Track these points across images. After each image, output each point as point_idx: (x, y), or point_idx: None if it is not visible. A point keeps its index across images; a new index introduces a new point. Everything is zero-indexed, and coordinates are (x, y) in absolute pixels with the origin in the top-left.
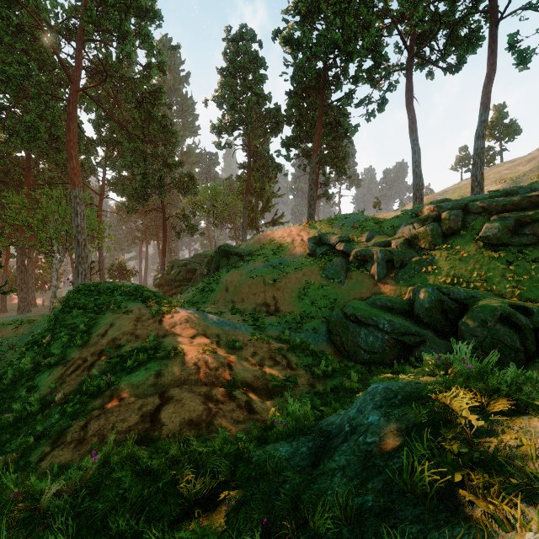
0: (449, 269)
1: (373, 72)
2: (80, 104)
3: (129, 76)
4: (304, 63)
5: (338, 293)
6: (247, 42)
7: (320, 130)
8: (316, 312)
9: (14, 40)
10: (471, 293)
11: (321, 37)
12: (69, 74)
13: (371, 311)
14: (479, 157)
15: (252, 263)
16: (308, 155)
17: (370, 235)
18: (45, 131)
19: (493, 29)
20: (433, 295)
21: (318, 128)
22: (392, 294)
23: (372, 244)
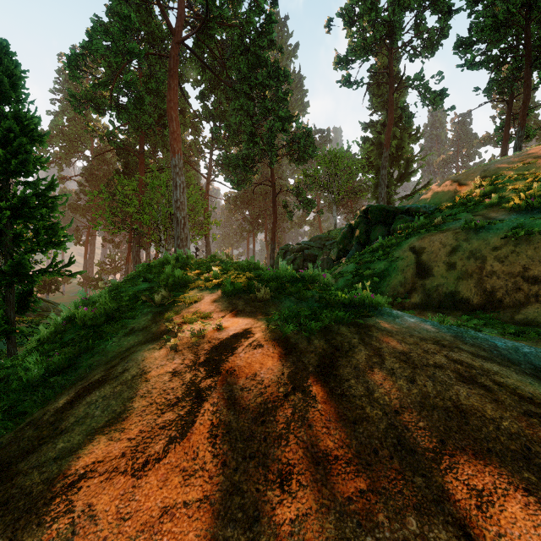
0: None
1: None
2: (187, 78)
3: (234, 22)
4: None
5: None
6: None
7: None
8: None
9: (120, 2)
10: None
11: None
12: (170, 24)
13: None
14: None
15: (468, 215)
16: (498, 64)
17: None
18: (155, 112)
19: None
20: None
21: None
22: None
23: None
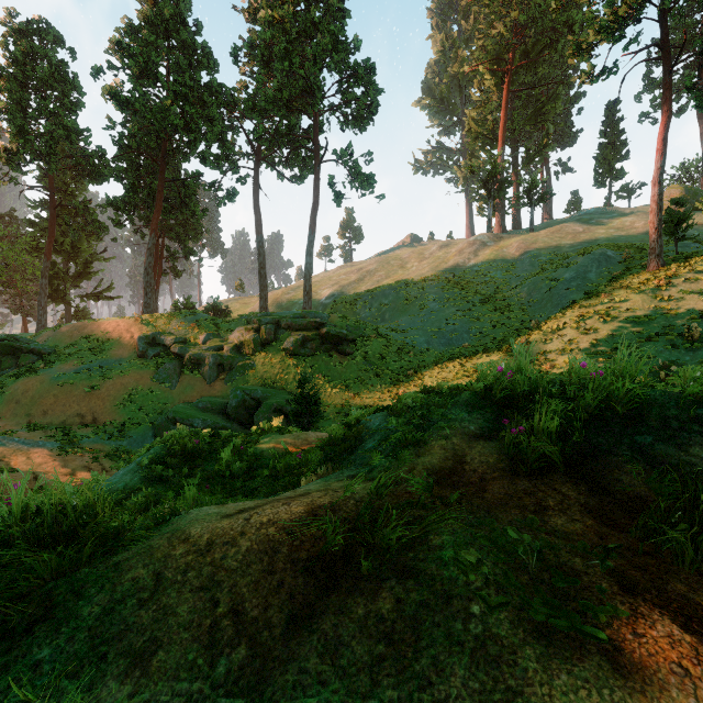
0: (263, 372)
1: (222, 159)
2: None
3: None
4: (137, 132)
5: (169, 397)
6: (48, 48)
7: (160, 207)
8: (143, 419)
9: None
10: (266, 393)
11: (159, 109)
12: None
13: (190, 413)
14: (308, 271)
15: (59, 365)
16: (149, 221)
17: (208, 338)
18: None
19: (317, 168)
20: (240, 396)
21: (158, 204)
22: (219, 395)
23: (207, 348)
